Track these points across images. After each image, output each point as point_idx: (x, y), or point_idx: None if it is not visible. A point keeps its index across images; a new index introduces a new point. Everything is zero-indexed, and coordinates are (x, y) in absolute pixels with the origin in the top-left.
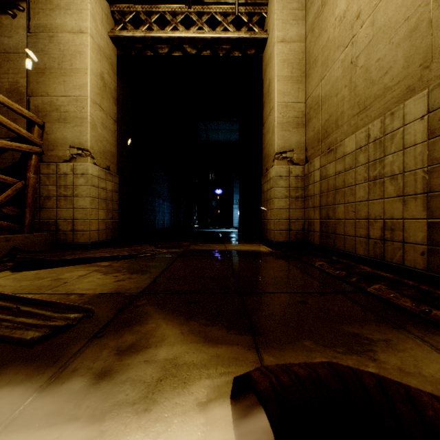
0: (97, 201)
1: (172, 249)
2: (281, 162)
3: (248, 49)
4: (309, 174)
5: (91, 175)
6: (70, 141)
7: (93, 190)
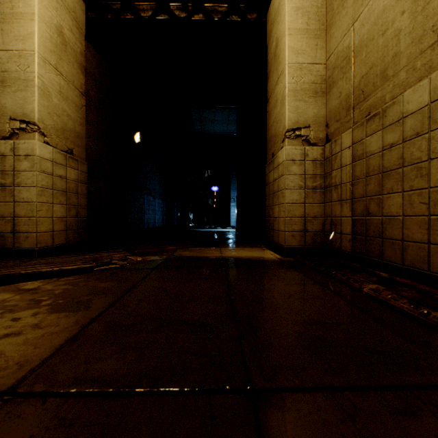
0: (50, 192)
1: (151, 257)
2: (294, 142)
3: (248, 13)
4: (333, 156)
5: (38, 157)
6: (10, 111)
7: (42, 178)
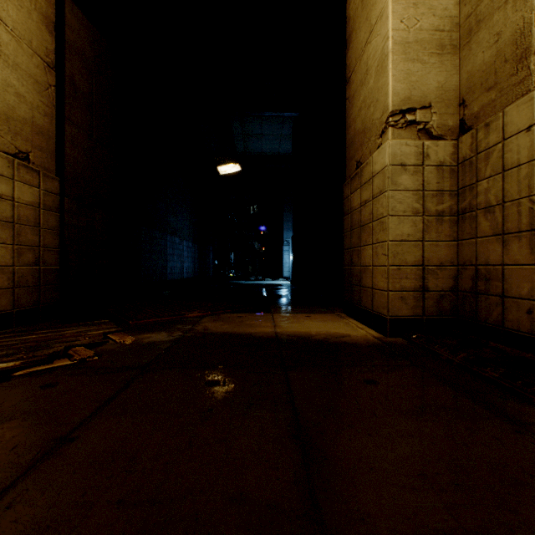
0: None
1: (153, 334)
2: (403, 133)
3: None
4: (481, 153)
5: None
6: None
7: None
